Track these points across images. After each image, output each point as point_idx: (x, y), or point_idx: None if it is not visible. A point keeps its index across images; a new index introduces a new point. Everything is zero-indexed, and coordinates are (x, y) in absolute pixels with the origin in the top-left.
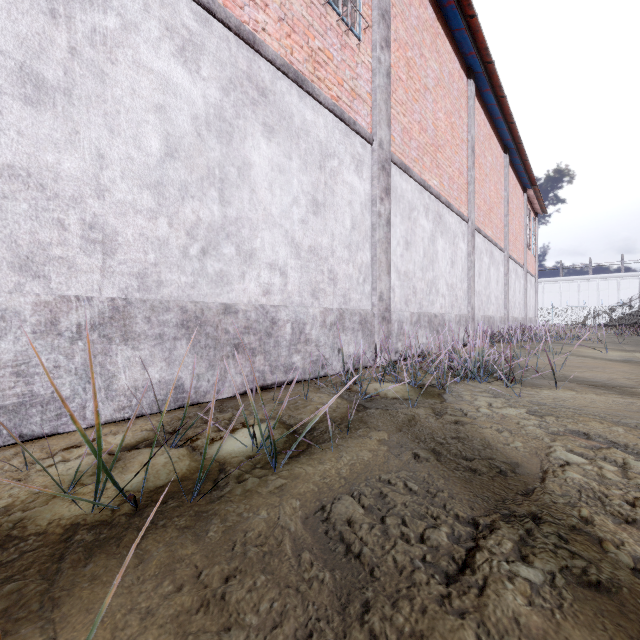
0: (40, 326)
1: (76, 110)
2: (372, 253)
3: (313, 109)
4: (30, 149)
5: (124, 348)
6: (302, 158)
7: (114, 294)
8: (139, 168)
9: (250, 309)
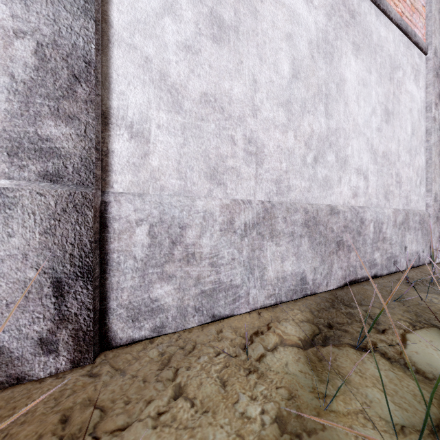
0: (223, 225)
1: (240, 44)
2: (426, 157)
3: (385, 26)
4: (215, 79)
5: (270, 244)
6: (378, 71)
7: (262, 198)
8: (276, 89)
9: (346, 210)
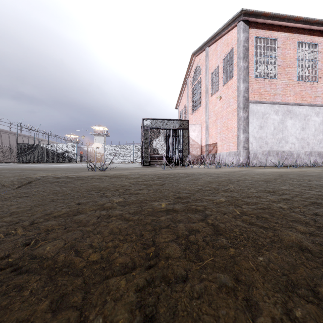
0: (262, 154)
1: (264, 128)
2: None
3: (302, 108)
4: (260, 134)
5: (269, 157)
6: (299, 120)
7: (268, 150)
8: (270, 133)
9: (287, 151)
